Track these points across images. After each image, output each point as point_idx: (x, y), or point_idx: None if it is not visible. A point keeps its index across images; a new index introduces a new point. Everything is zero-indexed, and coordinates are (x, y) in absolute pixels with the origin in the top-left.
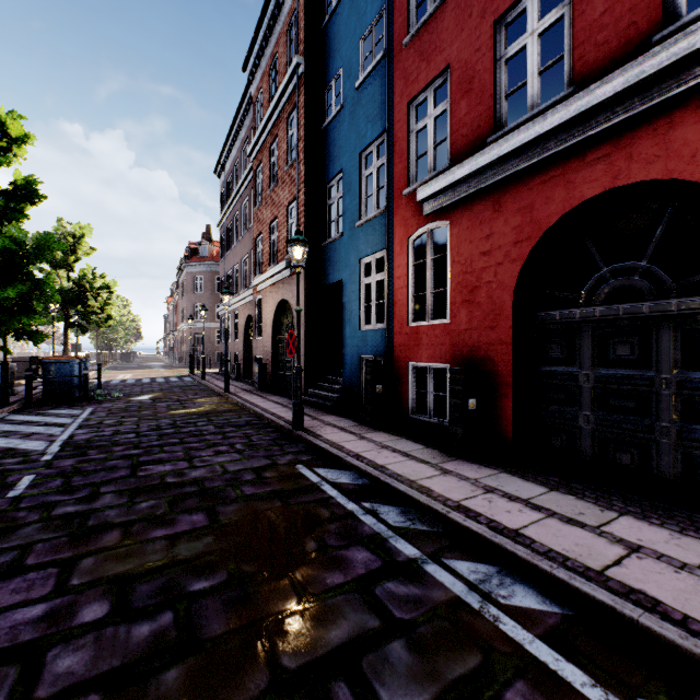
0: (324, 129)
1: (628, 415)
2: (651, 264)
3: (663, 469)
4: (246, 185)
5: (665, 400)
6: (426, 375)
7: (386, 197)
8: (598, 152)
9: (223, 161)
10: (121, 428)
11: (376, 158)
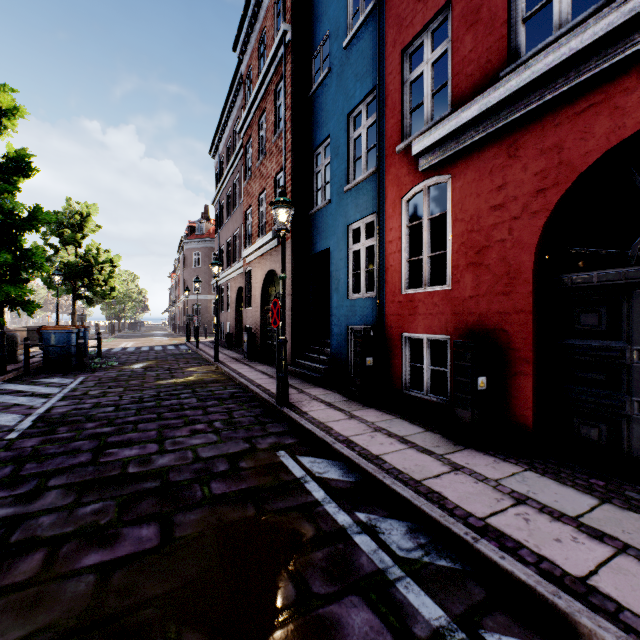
0: (311, 96)
1: None
2: None
3: None
4: (237, 162)
5: None
6: (419, 347)
7: (377, 156)
8: None
9: (217, 142)
10: (103, 400)
11: (365, 117)
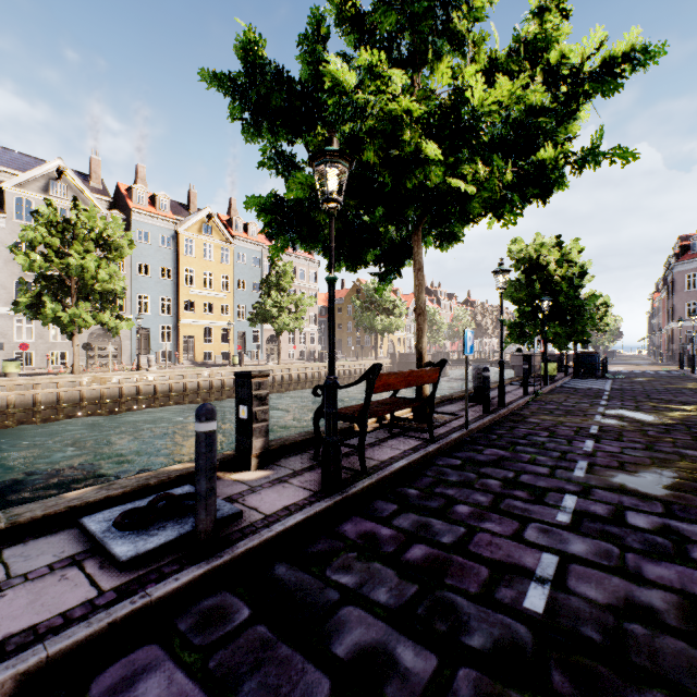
0: None
1: None
2: None
3: None
4: None
5: None
6: None
7: None
8: None
9: None
10: (633, 387)
11: None
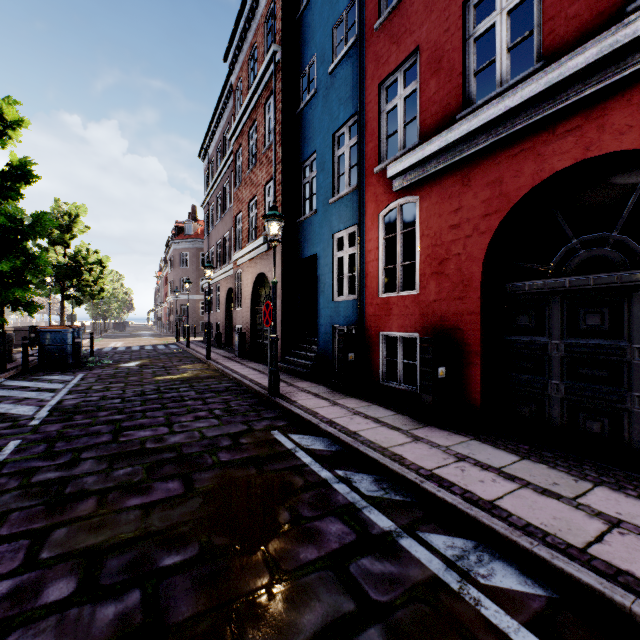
0: (299, 113)
1: (598, 384)
2: (622, 234)
3: (635, 439)
4: (227, 167)
5: (638, 370)
6: (395, 344)
7: (358, 175)
8: (569, 124)
9: (206, 146)
10: (108, 393)
11: (348, 138)
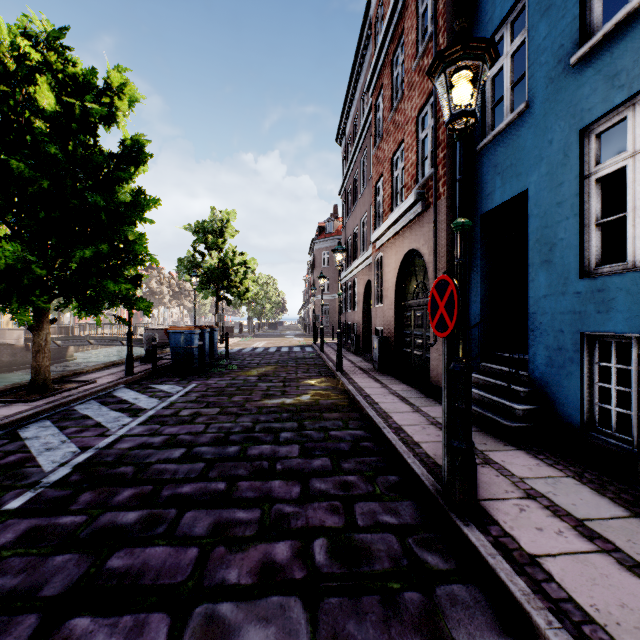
0: None
1: None
2: None
3: None
4: (365, 133)
5: None
6: None
7: None
8: None
9: (343, 124)
10: (184, 429)
11: None
